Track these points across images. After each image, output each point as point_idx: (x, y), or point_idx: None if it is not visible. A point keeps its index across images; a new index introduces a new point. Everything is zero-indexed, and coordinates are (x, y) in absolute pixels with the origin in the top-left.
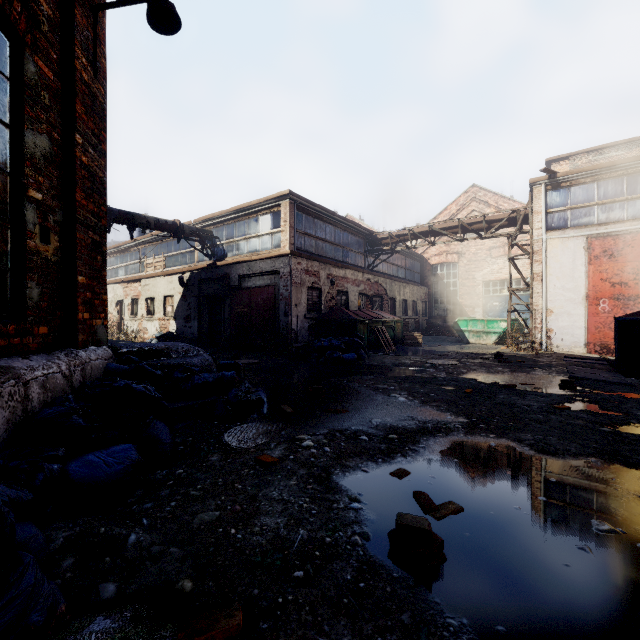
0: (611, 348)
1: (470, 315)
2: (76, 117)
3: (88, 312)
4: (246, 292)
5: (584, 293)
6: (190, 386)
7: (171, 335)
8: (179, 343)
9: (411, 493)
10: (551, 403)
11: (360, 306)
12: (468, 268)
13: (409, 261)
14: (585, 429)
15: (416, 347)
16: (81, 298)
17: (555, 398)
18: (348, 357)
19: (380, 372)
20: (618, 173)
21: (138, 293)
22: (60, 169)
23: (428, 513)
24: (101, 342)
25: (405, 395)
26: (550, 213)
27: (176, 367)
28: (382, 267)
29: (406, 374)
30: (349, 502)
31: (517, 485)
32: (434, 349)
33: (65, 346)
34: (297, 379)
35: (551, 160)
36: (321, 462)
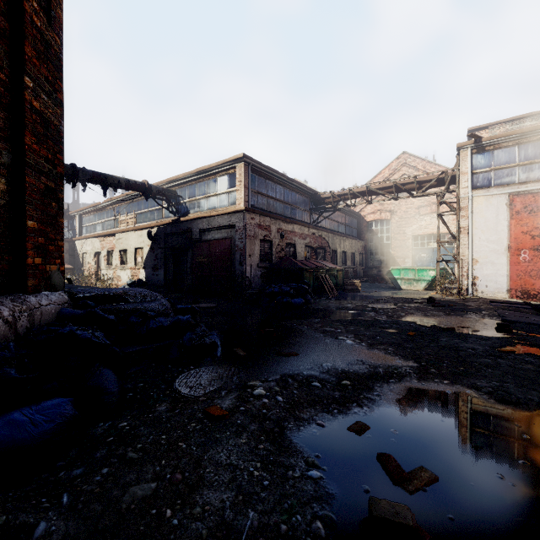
0: (531, 293)
1: (401, 265)
2: (25, 59)
3: (40, 257)
4: (206, 244)
5: (506, 244)
6: (145, 330)
7: (141, 282)
8: (137, 288)
9: (374, 454)
10: (494, 346)
11: (306, 257)
12: (399, 224)
13: (348, 218)
14: (538, 375)
15: (355, 293)
16: (31, 243)
17: (496, 341)
18: (296, 302)
19: (326, 315)
20: (537, 137)
21: (113, 246)
22: (8, 111)
23: (398, 484)
24: (56, 287)
25: (352, 338)
26: (475, 174)
27: (133, 312)
28: (325, 223)
29: (350, 317)
30: (306, 468)
31: (489, 444)
32: (371, 294)
33: (14, 291)
34: (250, 322)
35: (473, 129)
36: (273, 414)
